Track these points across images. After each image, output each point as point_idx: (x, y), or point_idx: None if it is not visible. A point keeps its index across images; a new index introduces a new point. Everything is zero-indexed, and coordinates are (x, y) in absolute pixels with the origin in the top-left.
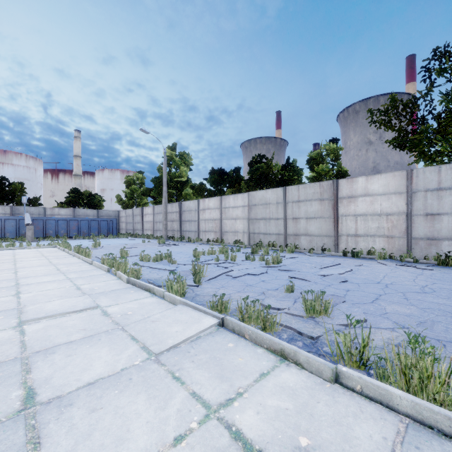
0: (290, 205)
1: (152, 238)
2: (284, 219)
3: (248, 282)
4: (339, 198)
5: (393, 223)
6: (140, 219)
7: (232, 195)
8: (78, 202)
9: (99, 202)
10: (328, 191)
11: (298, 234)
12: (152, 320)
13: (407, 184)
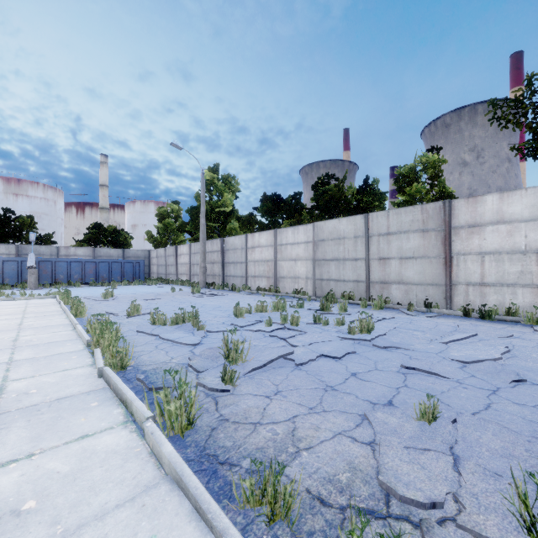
0: (375, 239)
1: (187, 285)
2: (367, 260)
3: (327, 379)
4: (453, 228)
5: None
6: (173, 261)
7: (291, 228)
8: (99, 240)
9: (125, 240)
10: (435, 218)
11: (387, 282)
12: None
13: None
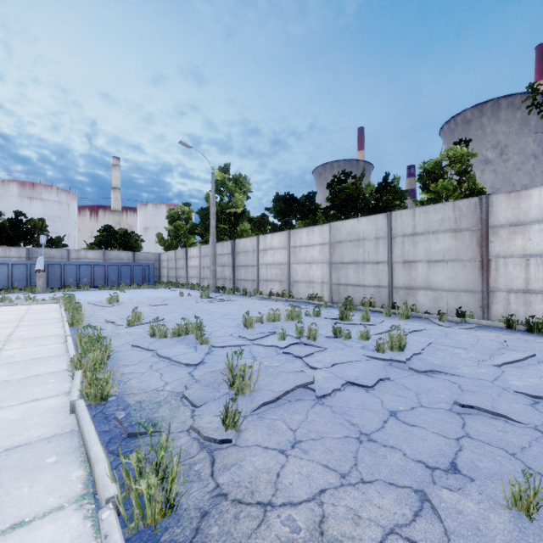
0: (399, 240)
1: (197, 289)
2: (389, 264)
3: (360, 422)
4: (491, 227)
5: None
6: (183, 264)
7: (305, 229)
8: (110, 242)
9: (136, 242)
10: (469, 216)
11: (413, 287)
12: None
13: None
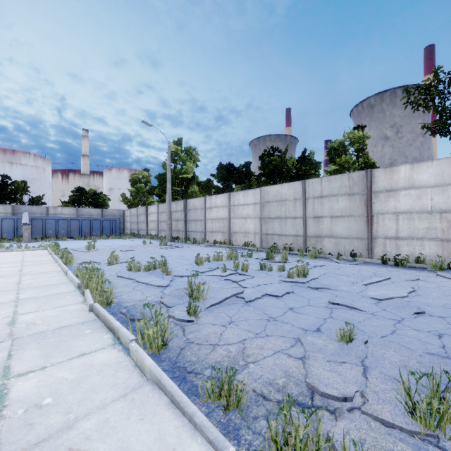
0: (311, 201)
1: (156, 239)
2: (304, 218)
3: (270, 312)
4: (374, 192)
5: (450, 223)
6: (144, 219)
7: (242, 192)
8: (82, 201)
9: (104, 201)
10: (359, 184)
11: (320, 236)
12: (69, 446)
13: None
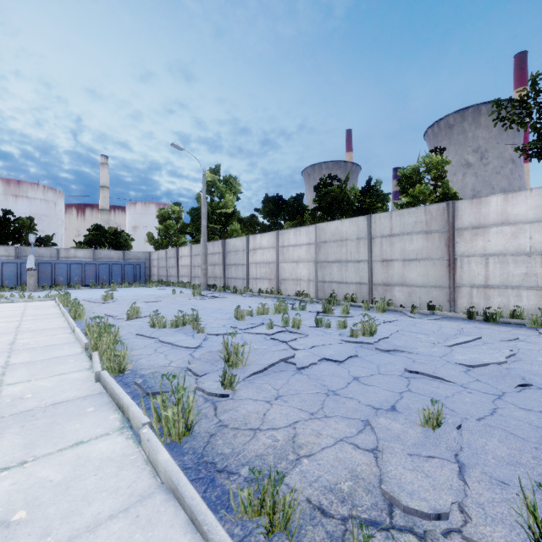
0: (378, 241)
1: (188, 287)
2: (369, 262)
3: (329, 384)
4: (457, 230)
5: None
6: (174, 263)
7: (293, 230)
8: (99, 241)
9: (126, 241)
10: (438, 219)
11: (390, 284)
12: None
13: None
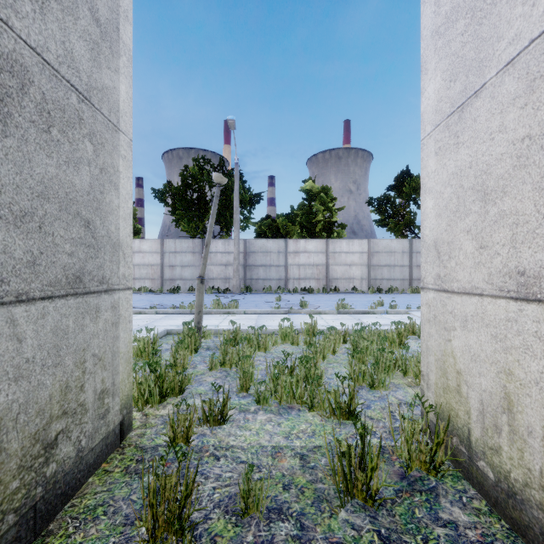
0: None
1: None
2: None
3: None
4: None
5: (155, 271)
6: None
7: None
8: None
9: None
10: None
11: None
12: None
13: (161, 248)
